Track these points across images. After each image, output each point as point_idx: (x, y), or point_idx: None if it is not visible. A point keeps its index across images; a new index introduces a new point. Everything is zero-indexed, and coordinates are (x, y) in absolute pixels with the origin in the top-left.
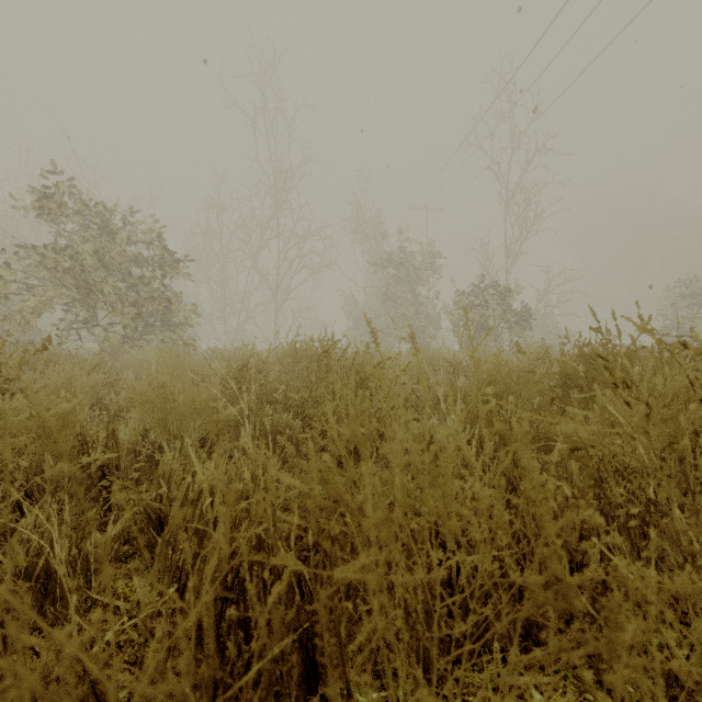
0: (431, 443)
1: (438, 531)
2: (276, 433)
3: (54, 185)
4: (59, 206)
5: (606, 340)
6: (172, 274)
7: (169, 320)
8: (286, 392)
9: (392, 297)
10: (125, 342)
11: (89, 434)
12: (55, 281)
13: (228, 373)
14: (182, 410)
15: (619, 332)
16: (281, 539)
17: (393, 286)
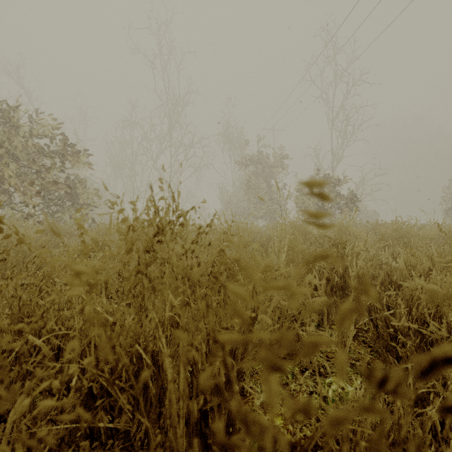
0: None
1: None
2: None
3: None
4: None
5: None
6: (76, 164)
7: (78, 202)
8: None
9: (252, 187)
10: (27, 219)
11: None
12: None
13: None
14: None
15: None
16: None
17: (252, 179)
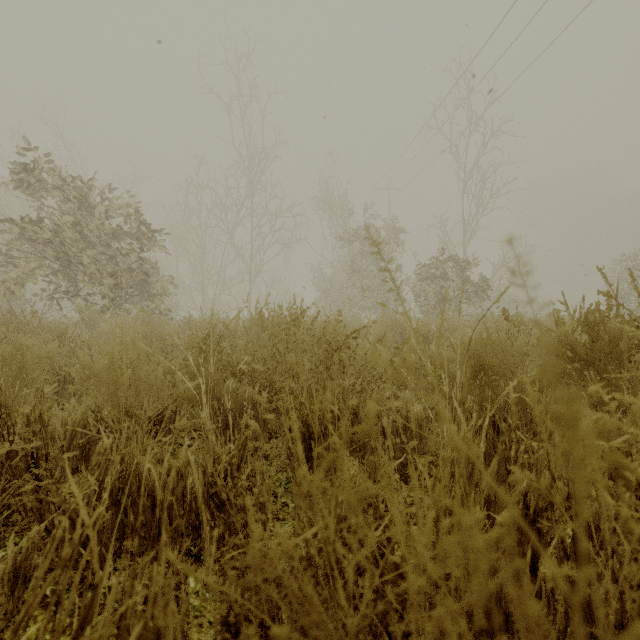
0: (408, 418)
1: (449, 575)
2: (241, 408)
3: (35, 161)
4: (40, 181)
5: (607, 307)
6: (150, 247)
7: (148, 291)
8: (251, 363)
9: (357, 270)
10: (104, 311)
11: (15, 416)
12: (39, 253)
13: (190, 343)
14: (140, 383)
15: (639, 297)
16: (212, 626)
17: (358, 260)
